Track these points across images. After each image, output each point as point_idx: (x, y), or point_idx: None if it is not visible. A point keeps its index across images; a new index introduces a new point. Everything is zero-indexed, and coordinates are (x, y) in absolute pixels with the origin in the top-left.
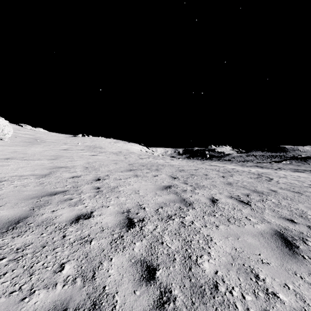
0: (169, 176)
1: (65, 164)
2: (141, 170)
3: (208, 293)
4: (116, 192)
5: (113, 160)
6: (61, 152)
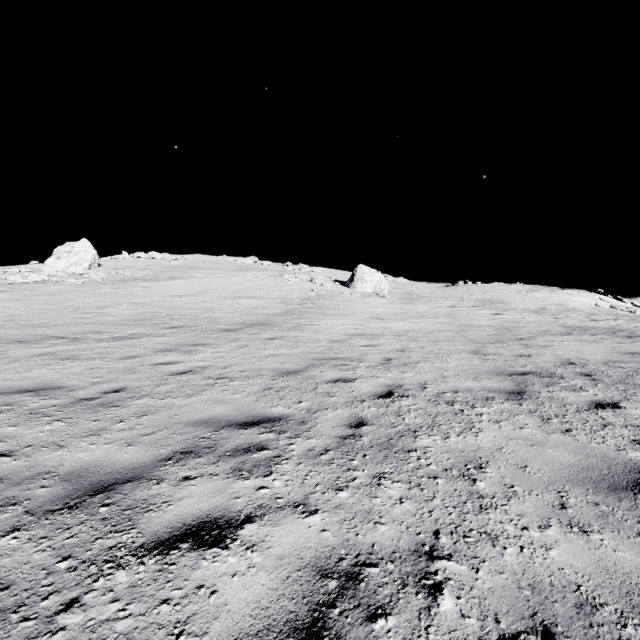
0: None
1: (469, 323)
2: (589, 335)
3: (632, 384)
4: (550, 349)
5: (534, 321)
6: (450, 310)
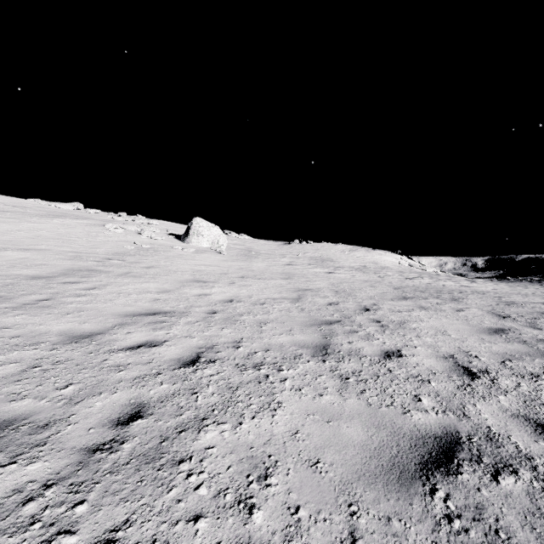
0: (489, 312)
1: (306, 285)
2: (424, 299)
3: None
4: (409, 329)
5: (365, 281)
6: (287, 268)
